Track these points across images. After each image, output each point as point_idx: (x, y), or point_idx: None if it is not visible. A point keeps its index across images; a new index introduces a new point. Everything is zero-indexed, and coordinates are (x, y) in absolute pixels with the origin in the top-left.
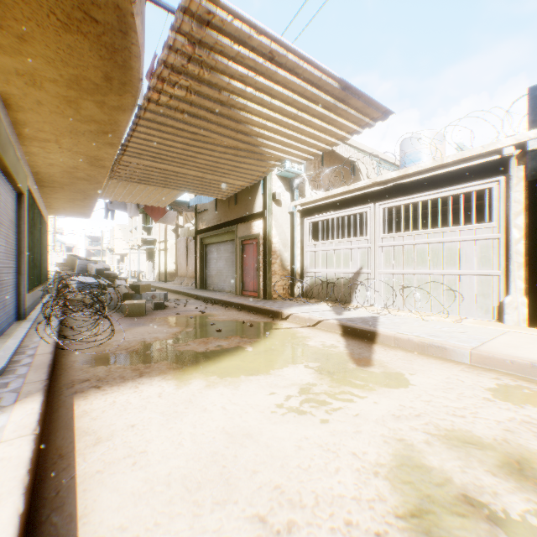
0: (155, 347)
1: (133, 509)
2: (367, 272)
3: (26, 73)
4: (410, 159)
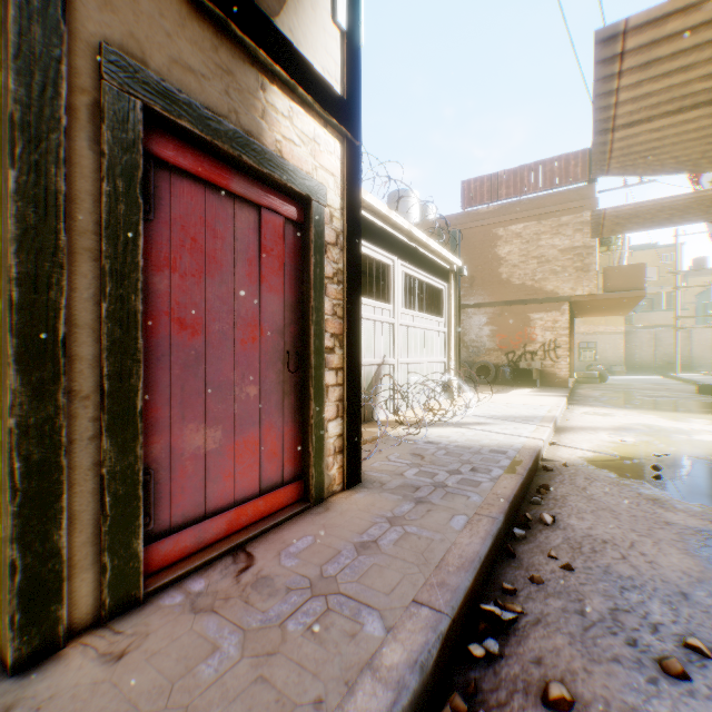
0: None
1: None
2: (393, 362)
3: None
4: None
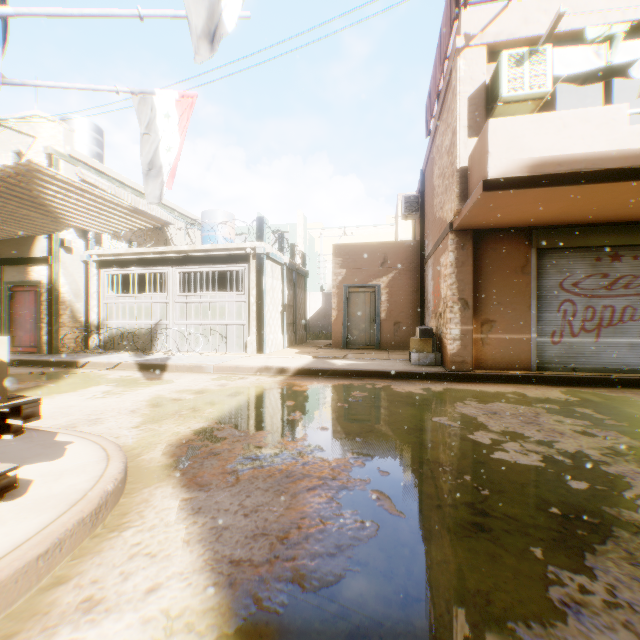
0: None
1: None
2: (166, 323)
3: None
4: (209, 228)
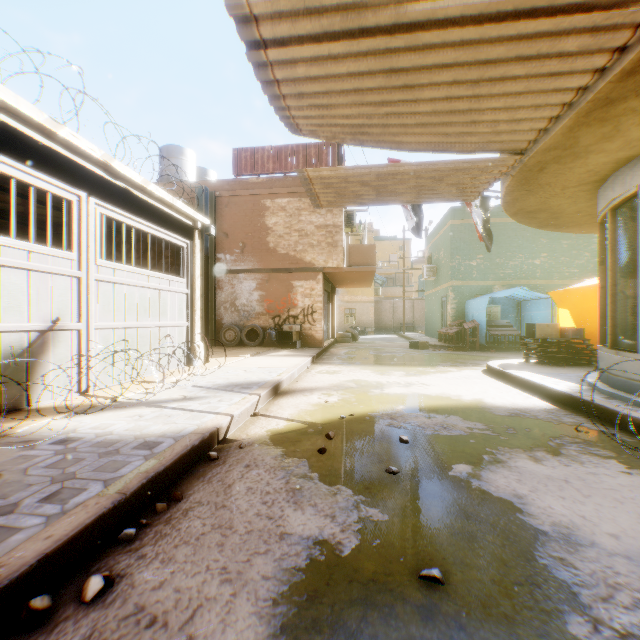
0: (521, 434)
1: (491, 383)
2: (77, 327)
3: (622, 150)
4: None
